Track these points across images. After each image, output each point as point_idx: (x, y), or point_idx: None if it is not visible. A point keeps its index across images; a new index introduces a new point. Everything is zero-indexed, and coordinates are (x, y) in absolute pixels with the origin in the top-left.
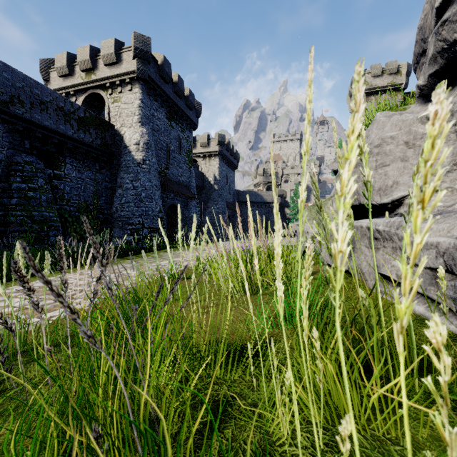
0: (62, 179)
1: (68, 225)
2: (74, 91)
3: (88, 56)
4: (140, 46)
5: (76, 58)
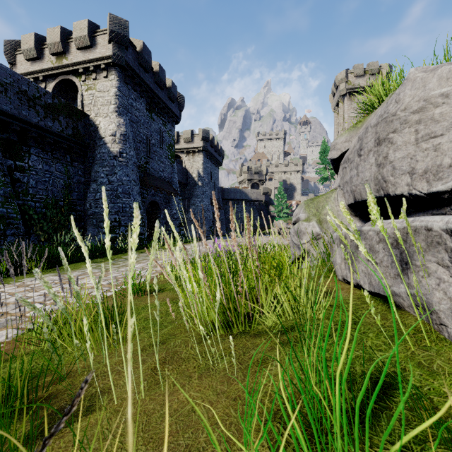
0: (26, 171)
1: (33, 222)
2: (43, 76)
3: (59, 38)
4: (116, 29)
5: (46, 41)
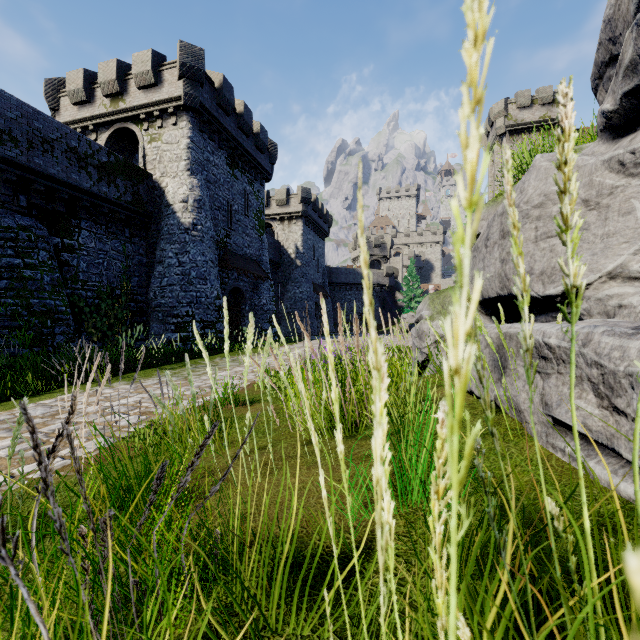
0: (75, 252)
1: (85, 317)
2: (94, 124)
3: (115, 74)
4: (188, 60)
5: (97, 78)
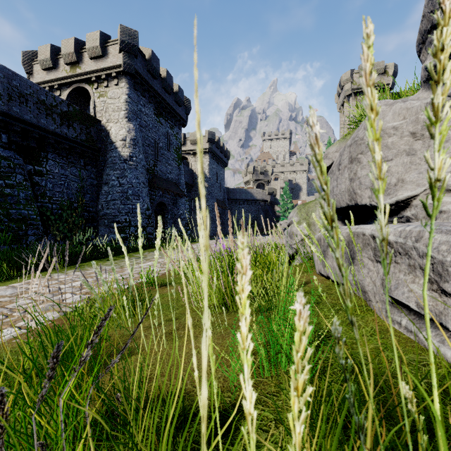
0: (44, 175)
1: (51, 223)
2: (58, 84)
3: (73, 48)
4: (126, 39)
5: (61, 51)
